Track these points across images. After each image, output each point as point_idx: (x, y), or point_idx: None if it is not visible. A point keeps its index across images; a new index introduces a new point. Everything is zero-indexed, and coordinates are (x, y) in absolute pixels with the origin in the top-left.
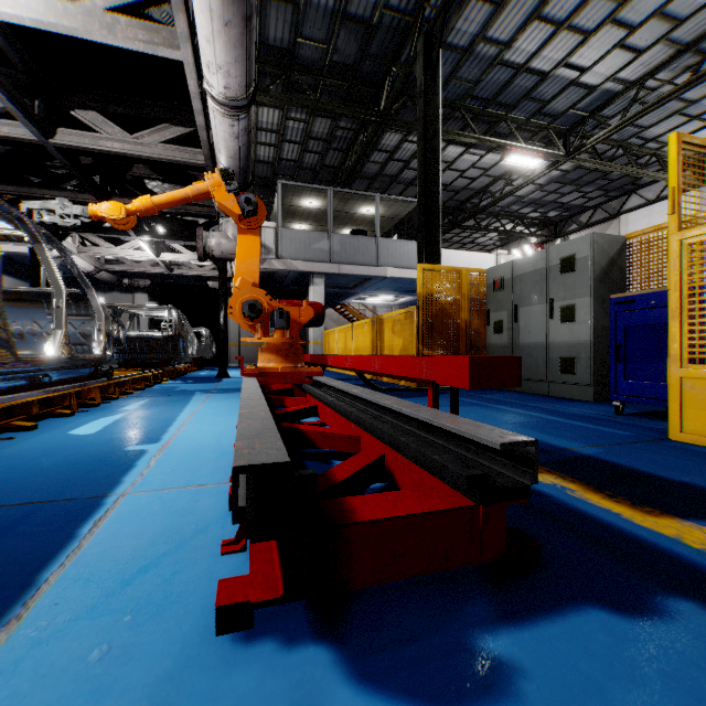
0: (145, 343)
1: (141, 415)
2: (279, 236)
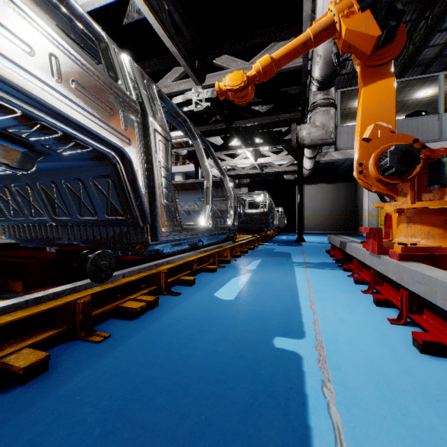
0: (249, 217)
1: (263, 278)
2: (338, 133)
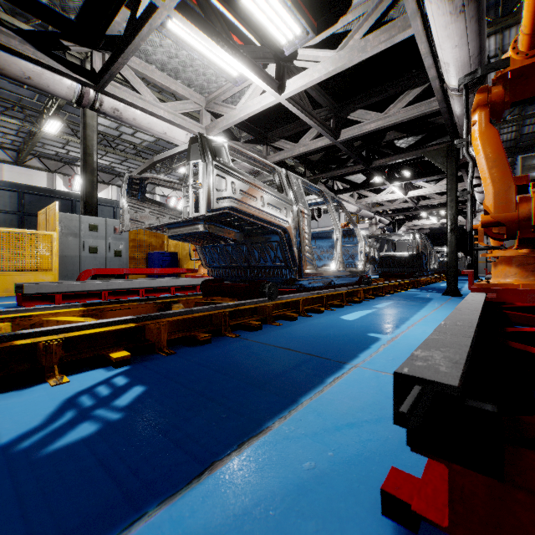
0: None
1: None
2: None
